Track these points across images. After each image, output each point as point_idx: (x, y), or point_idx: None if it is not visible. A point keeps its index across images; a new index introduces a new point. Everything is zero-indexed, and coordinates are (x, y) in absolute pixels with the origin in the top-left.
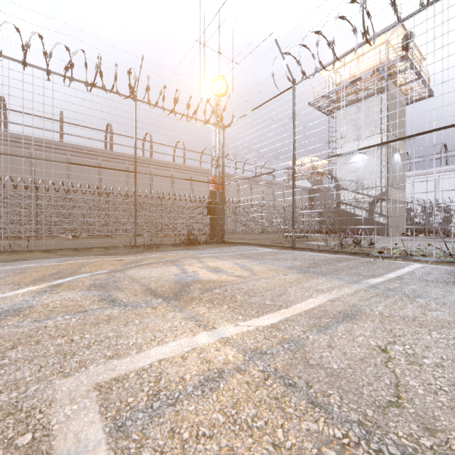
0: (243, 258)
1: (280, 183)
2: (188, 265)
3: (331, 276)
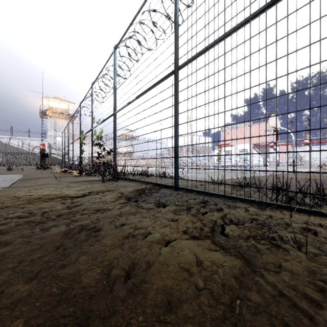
0: None
1: None
2: None
3: None
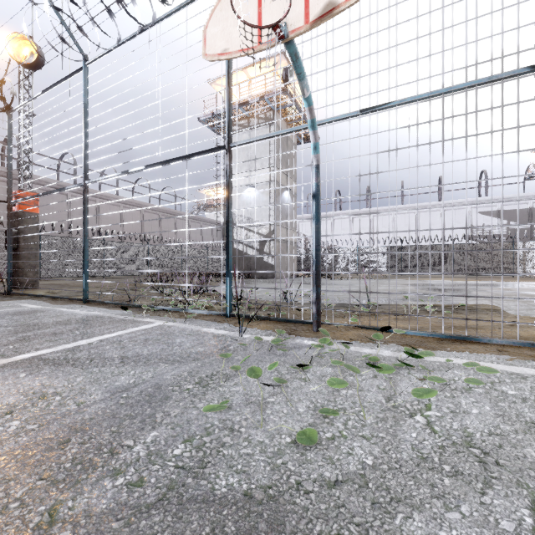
0: None
1: (184, 214)
2: None
3: None
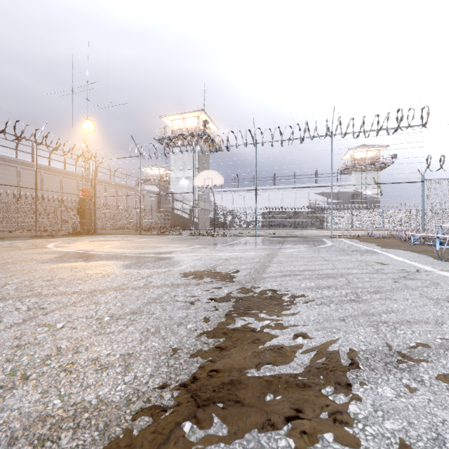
0: (118, 237)
1: (133, 187)
2: (97, 239)
3: (149, 238)
